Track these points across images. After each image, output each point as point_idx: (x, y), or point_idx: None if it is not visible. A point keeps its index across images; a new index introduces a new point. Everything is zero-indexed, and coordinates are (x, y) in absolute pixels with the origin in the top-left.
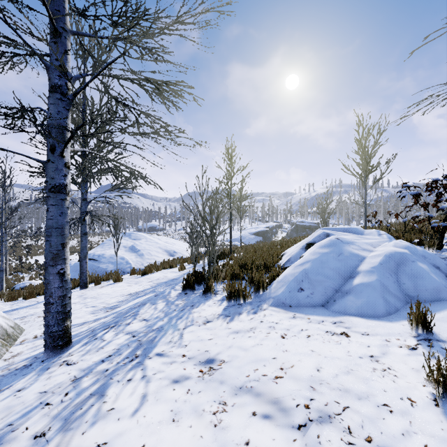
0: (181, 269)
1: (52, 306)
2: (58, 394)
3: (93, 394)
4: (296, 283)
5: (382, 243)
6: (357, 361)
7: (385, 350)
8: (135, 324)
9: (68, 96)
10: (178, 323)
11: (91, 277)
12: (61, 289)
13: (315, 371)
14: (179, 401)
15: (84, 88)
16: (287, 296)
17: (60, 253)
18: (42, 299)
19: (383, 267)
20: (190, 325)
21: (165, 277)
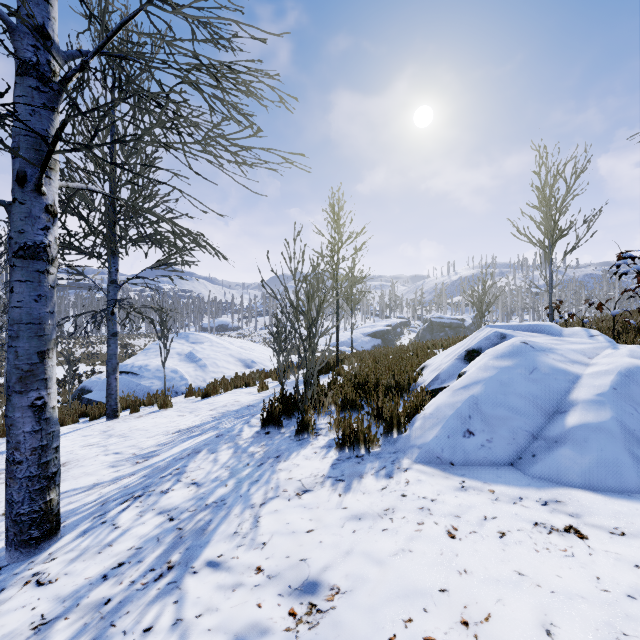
0: (262, 389)
1: (19, 467)
2: None
3: None
4: (459, 420)
5: (600, 350)
6: (628, 607)
7: None
8: (176, 492)
9: (51, 83)
10: (252, 493)
11: (125, 400)
12: (38, 435)
13: (542, 637)
14: None
15: (80, 69)
16: (444, 445)
17: (35, 370)
18: None
19: (619, 395)
20: (272, 498)
21: (237, 402)
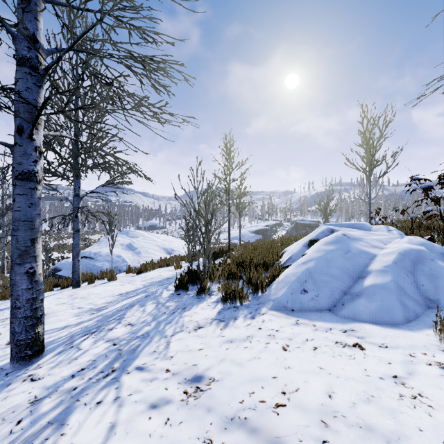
0: (178, 267)
1: (18, 311)
2: (9, 422)
3: (51, 422)
4: (299, 283)
5: (393, 239)
6: (378, 383)
7: (411, 369)
8: (118, 329)
9: (38, 70)
10: (166, 329)
11: (85, 276)
12: (30, 291)
13: (326, 398)
14: (153, 437)
15: (57, 61)
16: (289, 298)
17: (29, 250)
18: None
19: (398, 266)
20: (179, 332)
21: (160, 276)
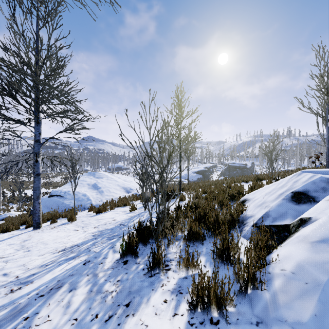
0: (132, 209)
1: None
2: None
3: None
4: None
5: None
6: None
7: None
8: None
9: None
10: None
11: (50, 214)
12: None
13: None
14: None
15: None
16: None
17: None
18: None
19: None
20: None
21: (113, 221)
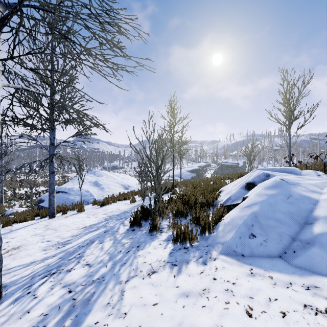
0: (133, 201)
1: None
2: None
3: None
4: (246, 227)
5: (326, 184)
6: None
7: None
8: (76, 271)
9: None
10: (121, 272)
11: (60, 207)
12: None
13: None
14: None
15: (12, 12)
16: (238, 243)
17: None
18: (16, 227)
19: None
20: (133, 277)
21: (118, 210)
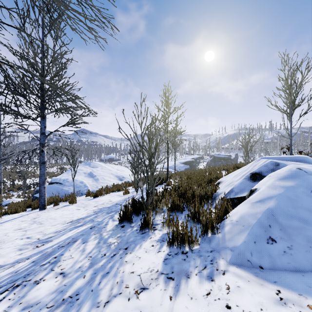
0: (126, 193)
1: None
2: None
3: None
4: (261, 229)
5: None
6: None
7: None
8: (45, 283)
9: None
10: (101, 287)
11: (52, 198)
12: None
13: None
14: None
15: None
16: (252, 249)
17: None
18: (5, 219)
19: None
20: (116, 295)
21: (110, 202)
